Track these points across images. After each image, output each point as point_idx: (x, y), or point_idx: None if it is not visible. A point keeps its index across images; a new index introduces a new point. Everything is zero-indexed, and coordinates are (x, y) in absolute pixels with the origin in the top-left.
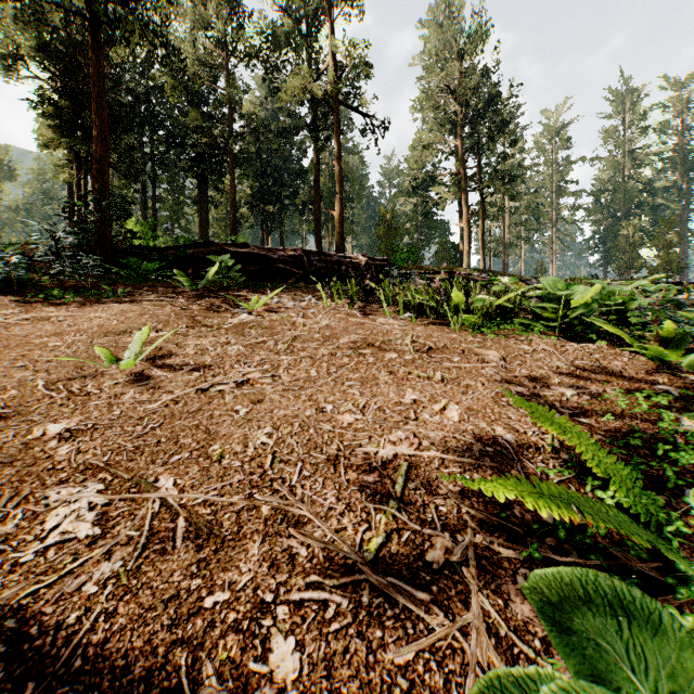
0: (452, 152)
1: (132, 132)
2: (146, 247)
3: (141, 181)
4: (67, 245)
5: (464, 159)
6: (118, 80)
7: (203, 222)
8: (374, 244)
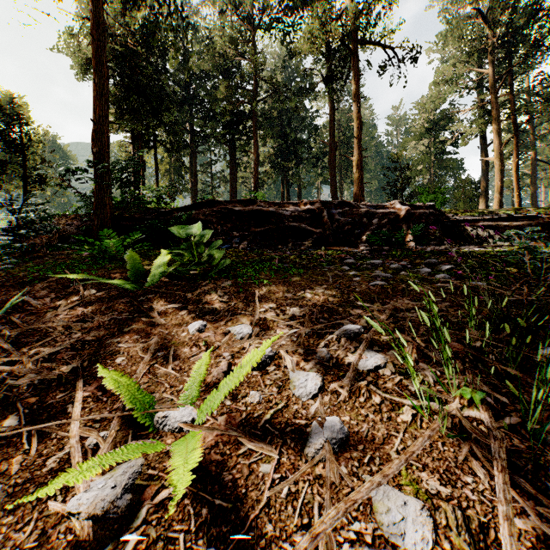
0: (476, 84)
1: (172, 110)
2: (160, 210)
3: (189, 154)
4: (38, 219)
5: (494, 87)
6: (164, 70)
7: (232, 182)
8: (389, 188)
